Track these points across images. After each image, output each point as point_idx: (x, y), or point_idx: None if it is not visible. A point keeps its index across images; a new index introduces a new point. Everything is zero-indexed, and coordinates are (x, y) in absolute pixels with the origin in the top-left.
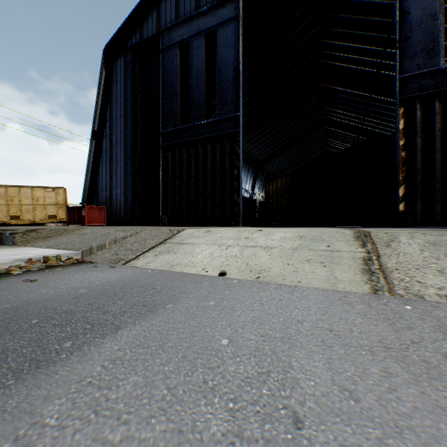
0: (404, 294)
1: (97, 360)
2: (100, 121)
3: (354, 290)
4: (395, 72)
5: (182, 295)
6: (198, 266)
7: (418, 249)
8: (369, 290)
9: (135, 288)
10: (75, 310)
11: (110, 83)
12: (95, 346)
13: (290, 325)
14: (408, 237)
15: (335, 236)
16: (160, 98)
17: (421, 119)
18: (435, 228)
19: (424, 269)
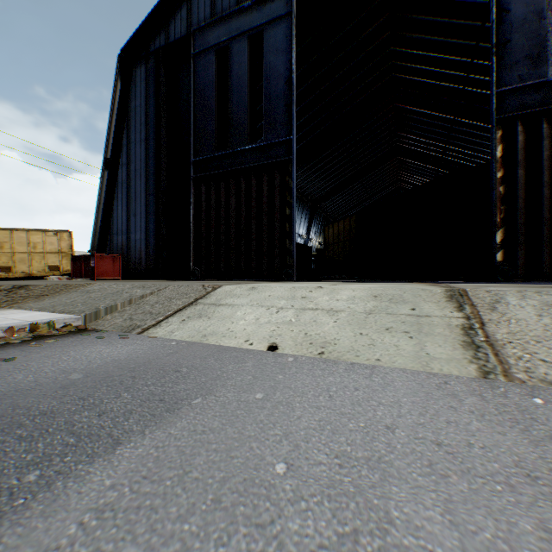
0: (525, 379)
1: (73, 509)
2: (115, 147)
3: (455, 373)
4: (491, 84)
5: (217, 383)
6: (240, 336)
7: (534, 314)
8: (477, 373)
9: (151, 371)
10: (58, 409)
11: (126, 98)
12: (75, 479)
13: (376, 435)
14: (518, 296)
15: (421, 295)
16: (191, 117)
17: (524, 145)
18: (542, 283)
19: (548, 343)
